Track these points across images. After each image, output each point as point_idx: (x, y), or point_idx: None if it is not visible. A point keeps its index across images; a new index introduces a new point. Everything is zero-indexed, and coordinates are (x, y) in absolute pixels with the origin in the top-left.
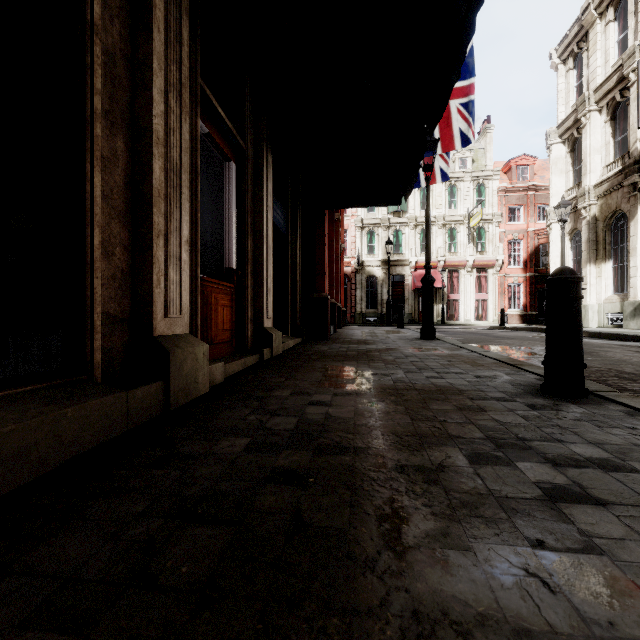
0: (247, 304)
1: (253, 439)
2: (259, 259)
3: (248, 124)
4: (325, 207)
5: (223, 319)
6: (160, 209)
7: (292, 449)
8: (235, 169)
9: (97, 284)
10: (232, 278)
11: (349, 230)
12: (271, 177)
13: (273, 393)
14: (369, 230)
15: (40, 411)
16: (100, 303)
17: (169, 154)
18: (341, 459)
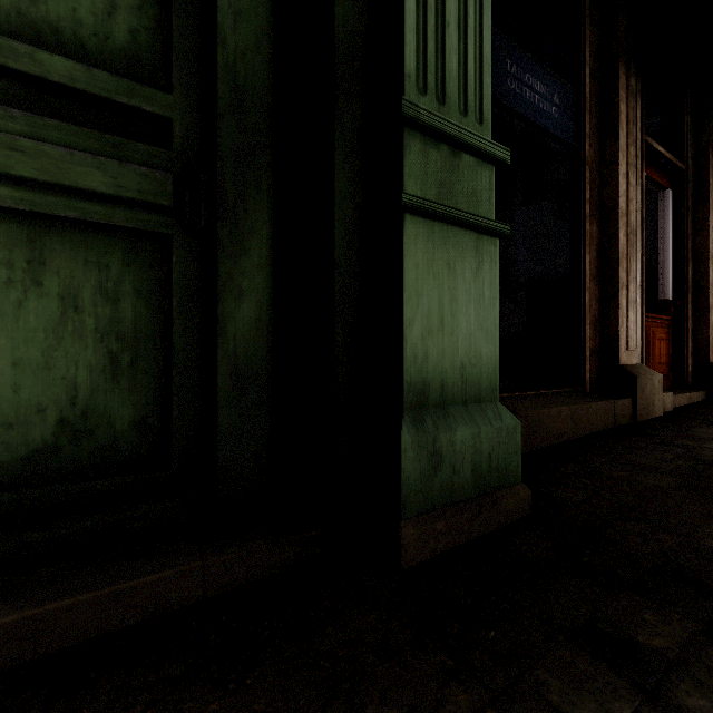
0: (686, 336)
1: None
2: (701, 284)
3: (688, 141)
4: None
5: (659, 352)
6: (622, 267)
7: None
8: (671, 195)
9: (587, 328)
10: (667, 310)
11: None
12: None
13: None
14: None
15: (579, 401)
16: (588, 341)
17: (628, 221)
18: None
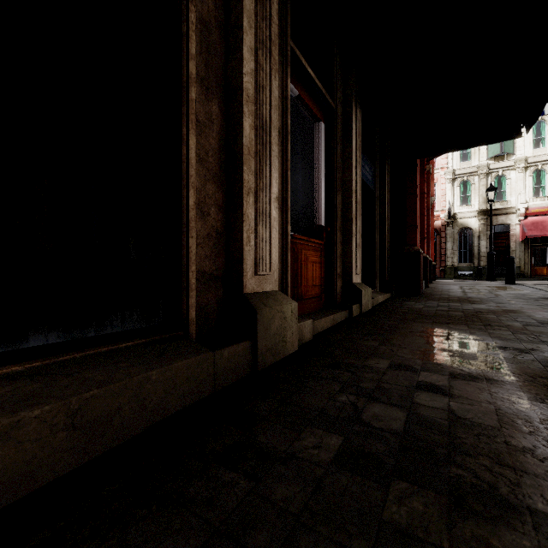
0: (336, 260)
1: (346, 440)
2: (347, 215)
3: (337, 82)
4: (417, 157)
5: (312, 275)
6: (250, 167)
7: (407, 480)
8: (324, 129)
9: (192, 243)
10: (321, 235)
11: (438, 183)
12: (359, 132)
13: (366, 362)
14: (462, 180)
15: (127, 373)
16: (195, 261)
17: (258, 111)
18: (513, 541)
